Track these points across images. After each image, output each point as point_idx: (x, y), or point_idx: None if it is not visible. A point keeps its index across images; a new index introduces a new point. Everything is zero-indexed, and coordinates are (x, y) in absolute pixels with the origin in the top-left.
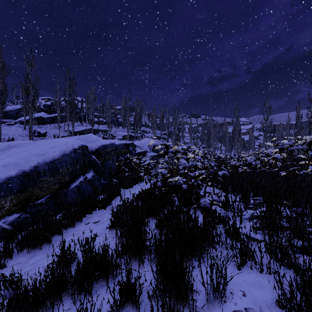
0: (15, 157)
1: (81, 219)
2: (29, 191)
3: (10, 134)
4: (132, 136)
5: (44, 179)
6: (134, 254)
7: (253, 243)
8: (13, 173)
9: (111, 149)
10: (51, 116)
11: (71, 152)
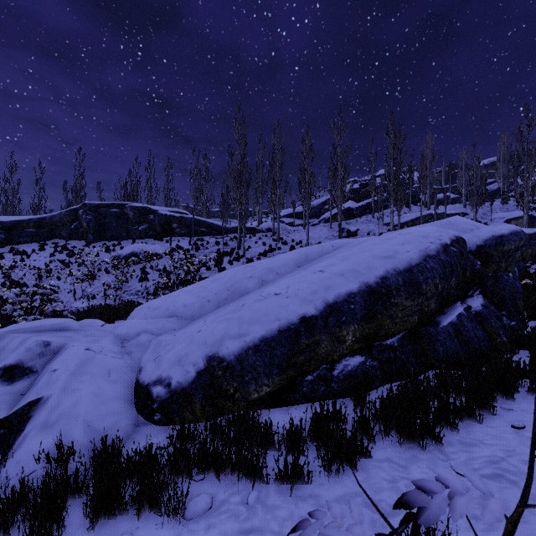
0: (352, 261)
1: (491, 407)
2: (377, 320)
3: (316, 237)
4: (535, 219)
5: (397, 302)
6: None
7: None
8: (354, 286)
9: (515, 245)
10: (362, 204)
11: (438, 251)
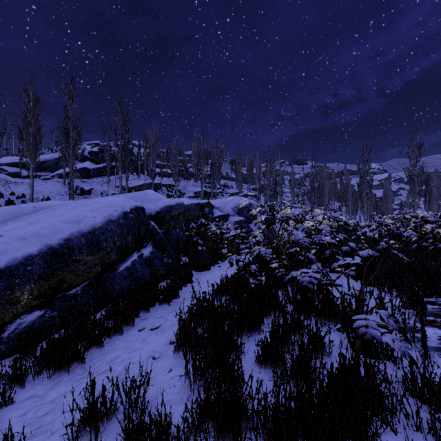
0: (39, 225)
1: (132, 322)
2: (58, 276)
3: (45, 192)
4: (208, 193)
5: (80, 258)
6: (222, 432)
7: None
8: (35, 249)
9: (179, 212)
10: (99, 166)
11: (120, 217)
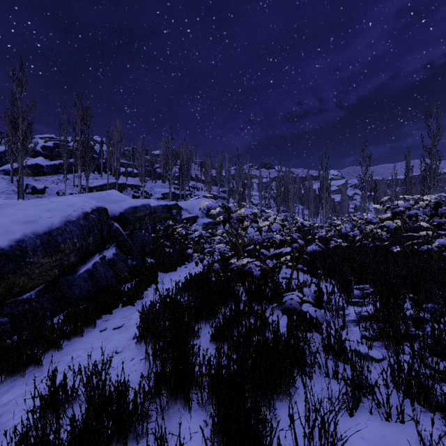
0: None
1: (93, 323)
2: (9, 280)
3: None
4: (176, 195)
5: (34, 261)
6: (175, 393)
7: (367, 364)
8: None
9: (145, 213)
10: (54, 163)
11: (80, 217)
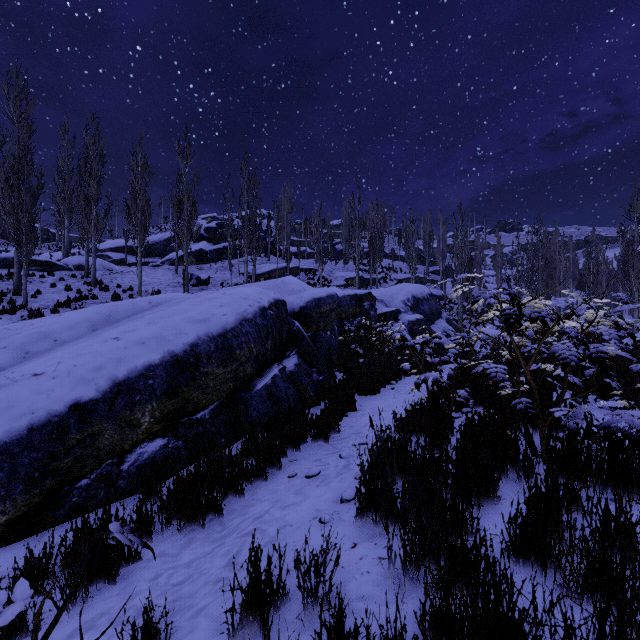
0: (160, 325)
1: (278, 463)
2: (183, 394)
3: (155, 283)
4: (364, 280)
5: (208, 371)
6: None
7: None
8: (156, 357)
9: (331, 307)
10: (218, 247)
11: (256, 314)
